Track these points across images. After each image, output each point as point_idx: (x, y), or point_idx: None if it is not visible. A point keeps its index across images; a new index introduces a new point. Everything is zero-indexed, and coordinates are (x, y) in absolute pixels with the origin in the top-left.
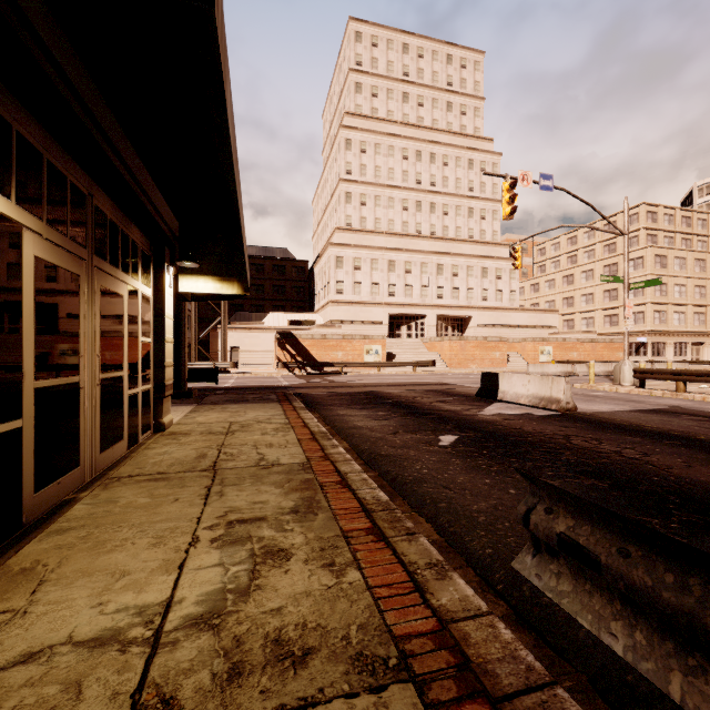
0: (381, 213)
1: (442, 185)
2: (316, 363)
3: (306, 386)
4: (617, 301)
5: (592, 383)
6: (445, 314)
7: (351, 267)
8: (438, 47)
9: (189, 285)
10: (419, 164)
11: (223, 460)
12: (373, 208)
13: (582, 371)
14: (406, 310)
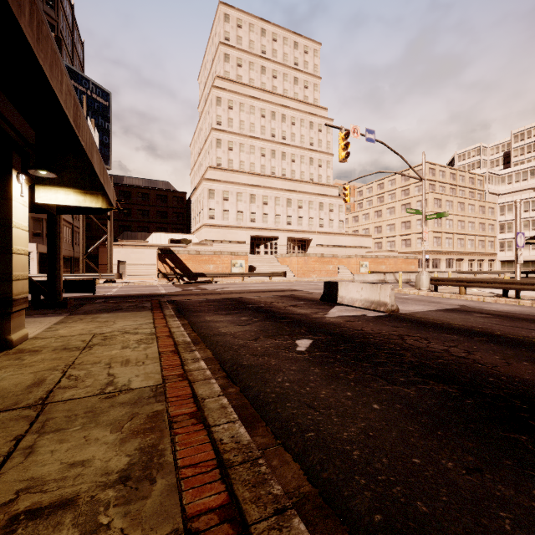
0: (244, 157)
1: (290, 139)
2: (191, 274)
3: (181, 294)
4: (410, 229)
5: (401, 288)
6: (293, 236)
7: (220, 198)
8: (288, 35)
9: (47, 196)
10: (274, 122)
11: (61, 388)
12: (238, 152)
13: (391, 279)
14: (264, 232)
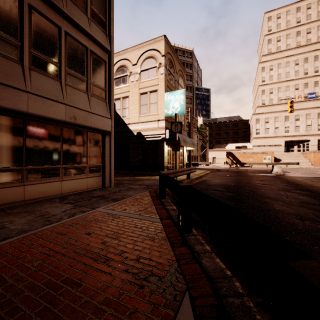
0: (281, 94)
1: None
2: (239, 163)
3: (225, 169)
4: None
5: None
6: None
7: (263, 122)
8: None
9: (188, 148)
10: (306, 64)
11: None
12: (276, 93)
13: None
14: (296, 138)
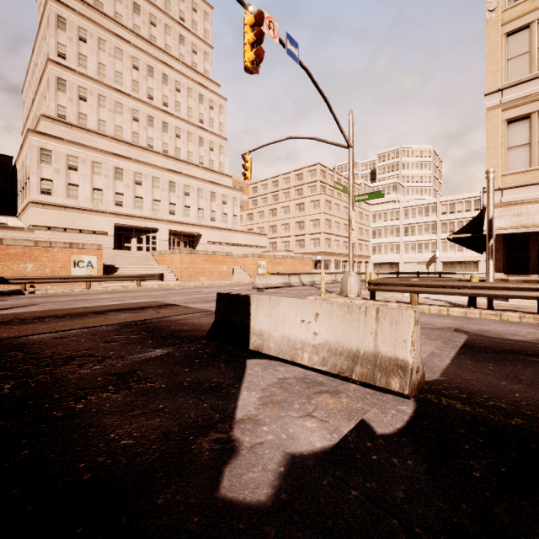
0: (106, 115)
1: (174, 108)
2: None
3: None
4: (304, 230)
5: (324, 295)
6: (177, 230)
7: (63, 165)
8: None
9: None
10: (151, 80)
11: None
12: (96, 106)
13: (296, 281)
14: (136, 222)
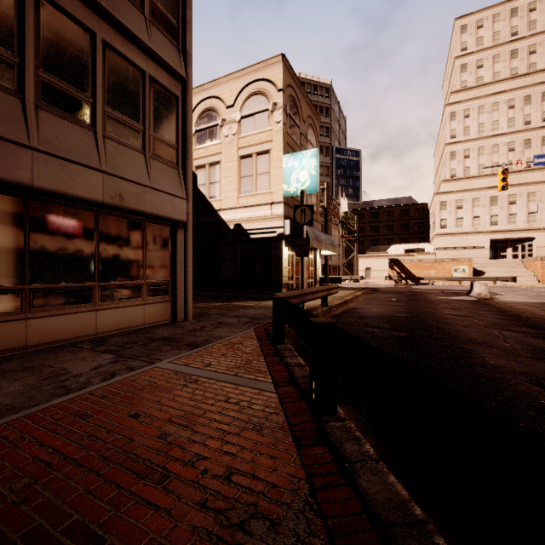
0: (484, 160)
1: None
2: (411, 277)
3: (387, 288)
4: None
5: None
6: None
7: (453, 208)
8: None
9: (323, 253)
10: (528, 107)
11: None
12: (476, 157)
13: None
14: (510, 235)
